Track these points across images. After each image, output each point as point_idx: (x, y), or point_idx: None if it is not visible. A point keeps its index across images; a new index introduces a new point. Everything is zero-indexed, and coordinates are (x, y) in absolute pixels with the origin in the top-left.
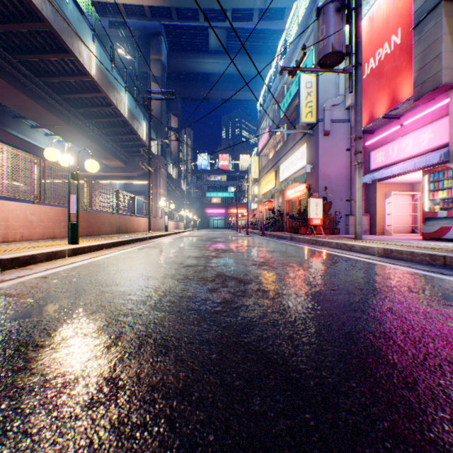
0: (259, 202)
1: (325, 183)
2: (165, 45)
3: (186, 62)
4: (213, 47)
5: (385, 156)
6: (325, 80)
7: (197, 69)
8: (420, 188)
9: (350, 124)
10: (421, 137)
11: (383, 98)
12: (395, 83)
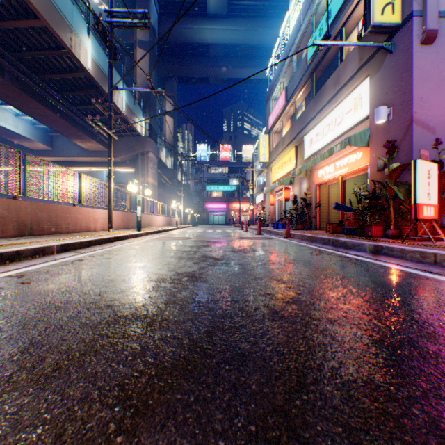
0: (269, 192)
1: (424, 137)
2: (155, 6)
3: (181, 29)
4: (212, 9)
5: None
6: None
7: (193, 39)
8: None
9: None
10: None
11: None
12: None
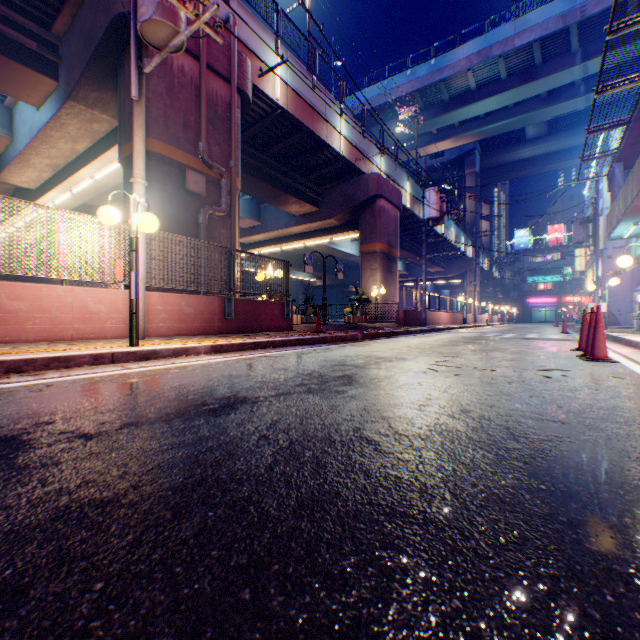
0: (583, 296)
1: (608, 291)
2: (477, 154)
3: (499, 159)
4: (530, 137)
5: None
6: None
7: (511, 160)
8: None
9: None
10: None
11: None
12: None
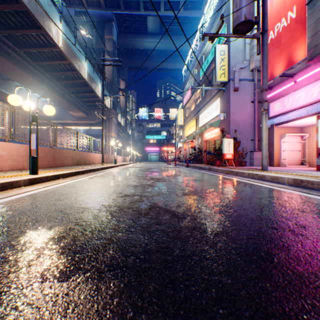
0: (184, 142)
1: (235, 127)
2: (115, 28)
3: (131, 41)
4: (150, 30)
5: (281, 106)
6: (235, 49)
7: (138, 46)
8: (307, 131)
9: (253, 82)
10: (312, 90)
11: (281, 61)
12: (291, 48)
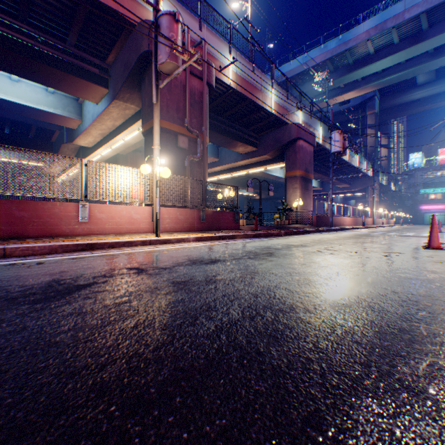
0: None
1: None
2: (376, 99)
3: (394, 101)
4: (420, 83)
5: None
6: None
7: (404, 101)
8: None
9: None
10: None
11: None
12: None
